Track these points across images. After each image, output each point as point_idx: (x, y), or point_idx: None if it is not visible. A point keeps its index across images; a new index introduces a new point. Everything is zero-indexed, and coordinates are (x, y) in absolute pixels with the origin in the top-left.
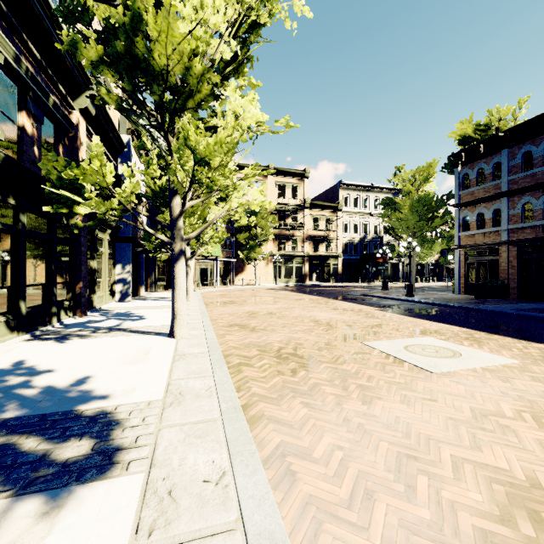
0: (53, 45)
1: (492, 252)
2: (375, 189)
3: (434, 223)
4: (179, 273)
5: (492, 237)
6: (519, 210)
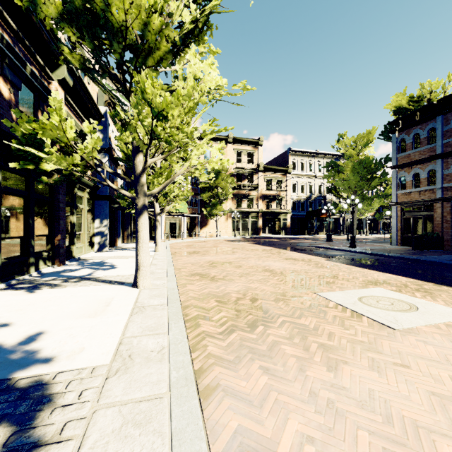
0: (29, 17)
1: (427, 208)
2: (319, 155)
3: (373, 183)
4: (142, 226)
5: (427, 195)
6: None
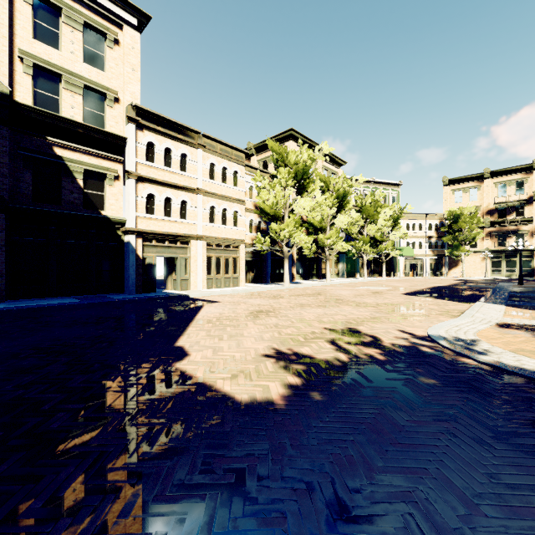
0: None
1: None
2: None
3: None
4: (327, 266)
5: None
6: None
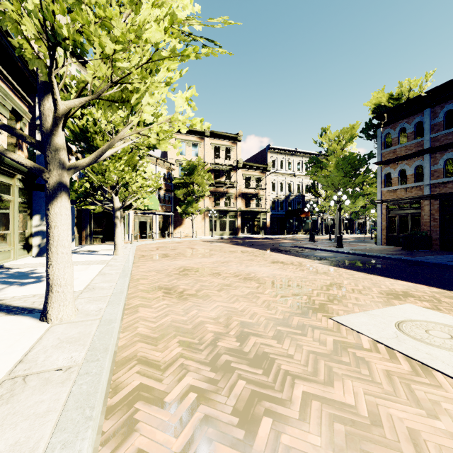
0: None
1: (414, 205)
2: (298, 154)
3: (357, 180)
4: (57, 219)
5: (414, 192)
6: (441, 166)
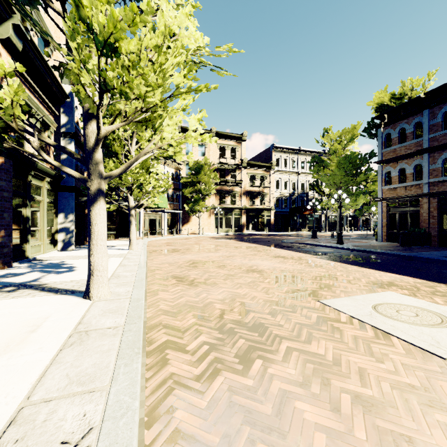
0: None
1: (413, 203)
2: (302, 152)
3: (358, 179)
4: (97, 218)
5: (413, 190)
6: (440, 165)
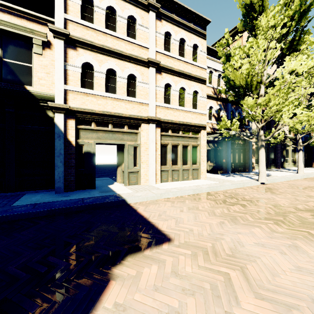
0: None
1: None
2: None
3: None
4: (299, 155)
5: None
6: None
